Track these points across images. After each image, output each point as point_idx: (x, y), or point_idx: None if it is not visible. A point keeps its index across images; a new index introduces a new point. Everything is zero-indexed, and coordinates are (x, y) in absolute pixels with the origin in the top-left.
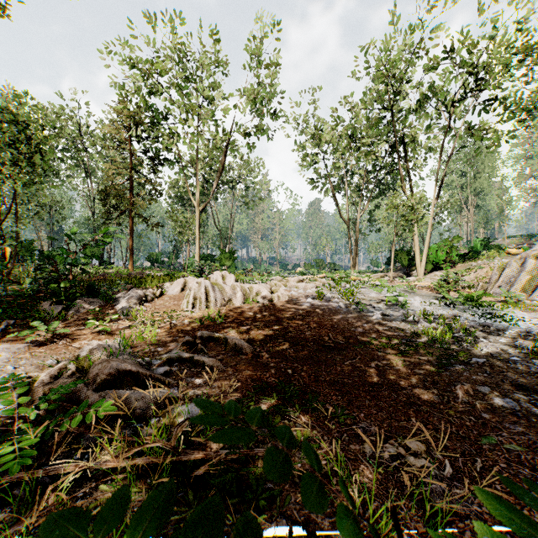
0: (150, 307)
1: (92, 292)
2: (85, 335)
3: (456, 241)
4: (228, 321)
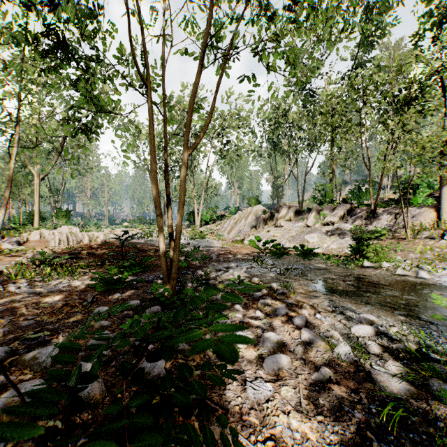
0: (27, 246)
1: None
2: (3, 258)
3: (215, 209)
4: (84, 249)
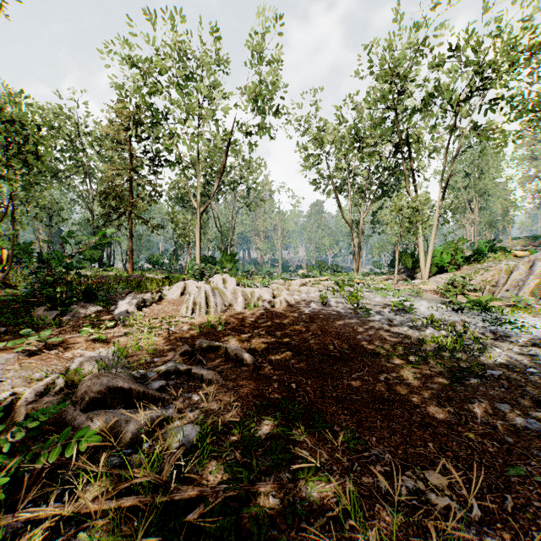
0: (149, 312)
1: (89, 297)
2: (79, 344)
3: (461, 243)
4: (228, 328)
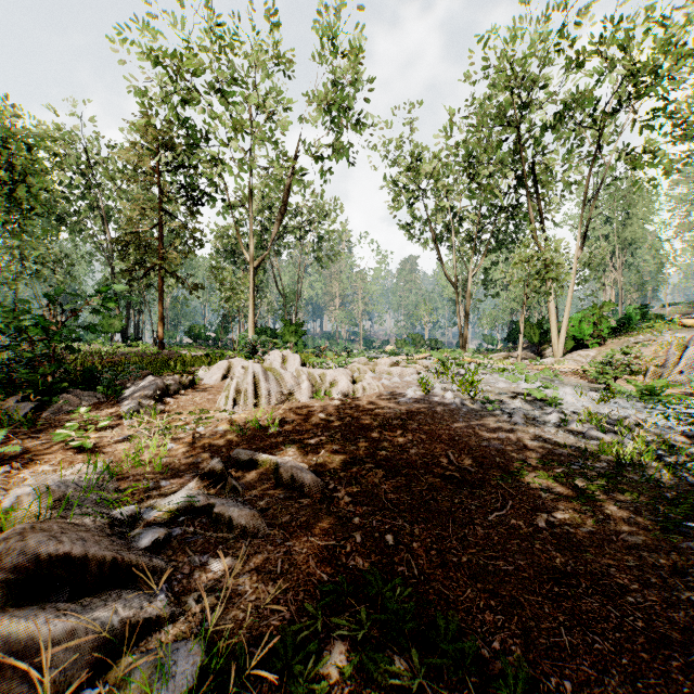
0: (172, 404)
1: (90, 382)
2: (52, 455)
3: (607, 309)
4: (285, 429)
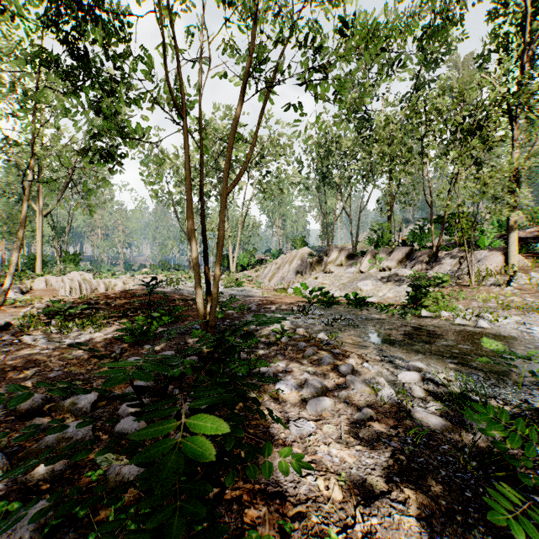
0: (32, 295)
1: None
2: (6, 308)
3: (254, 252)
4: (100, 298)
